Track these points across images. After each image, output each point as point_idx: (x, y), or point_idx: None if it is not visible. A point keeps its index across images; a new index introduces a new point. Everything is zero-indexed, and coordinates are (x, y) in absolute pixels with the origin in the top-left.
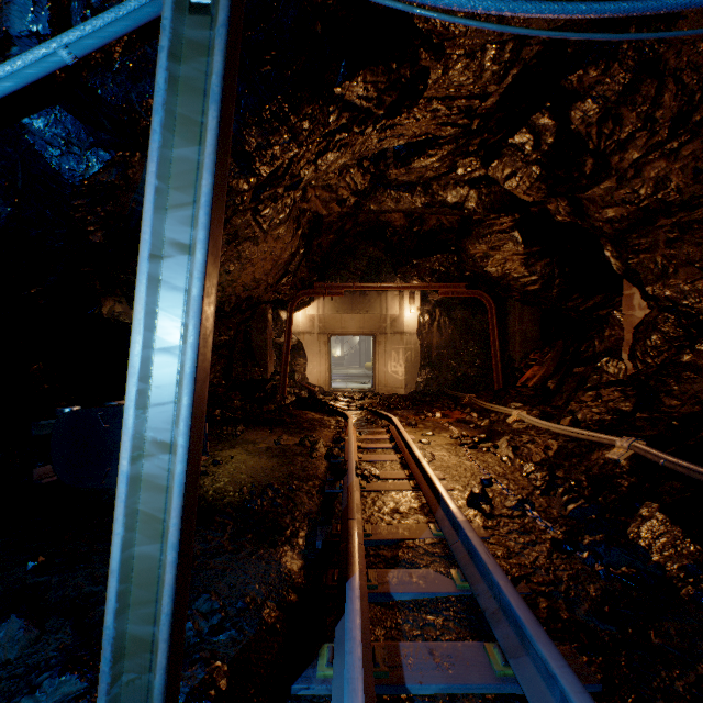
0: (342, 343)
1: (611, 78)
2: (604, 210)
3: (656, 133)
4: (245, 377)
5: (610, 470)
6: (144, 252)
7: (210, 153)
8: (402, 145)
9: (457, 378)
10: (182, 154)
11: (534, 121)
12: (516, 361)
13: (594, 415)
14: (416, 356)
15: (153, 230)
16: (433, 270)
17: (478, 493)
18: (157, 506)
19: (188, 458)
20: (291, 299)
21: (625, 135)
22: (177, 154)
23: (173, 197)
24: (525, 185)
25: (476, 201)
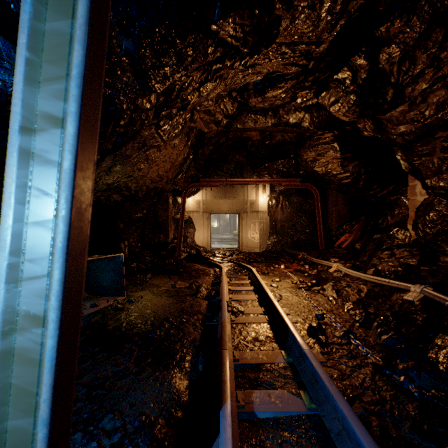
0: (218, 218)
1: (410, 28)
2: (398, 127)
3: (440, 69)
4: (154, 241)
5: (407, 308)
6: (14, 124)
7: (81, 24)
8: (260, 80)
9: (294, 241)
10: (55, 27)
11: (353, 62)
12: (333, 230)
13: (390, 268)
14: (267, 227)
15: (23, 102)
16: (278, 170)
17: (315, 326)
18: (30, 380)
19: (59, 333)
20: (184, 189)
21: (417, 71)
22: (50, 27)
23: (45, 70)
24: (344, 108)
25: (309, 121)
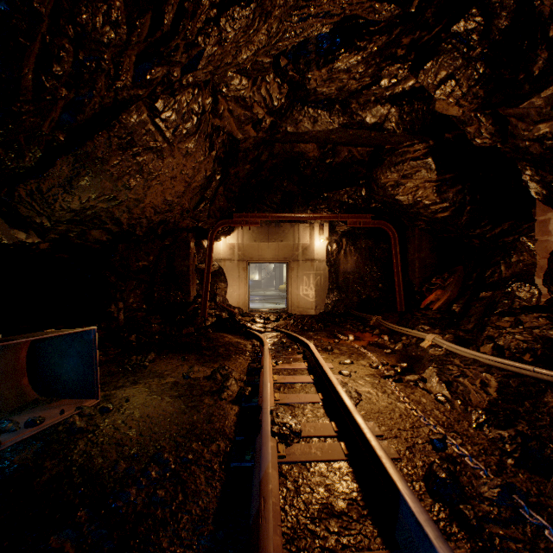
0: (260, 269)
1: None
2: (537, 126)
3: None
4: (168, 300)
5: None
6: None
7: None
8: (326, 33)
9: (362, 300)
10: None
11: None
12: (416, 285)
13: (521, 343)
14: (325, 280)
15: None
16: (342, 202)
17: (446, 479)
18: None
19: None
20: (211, 227)
21: None
22: None
23: None
24: (461, 90)
25: (396, 120)
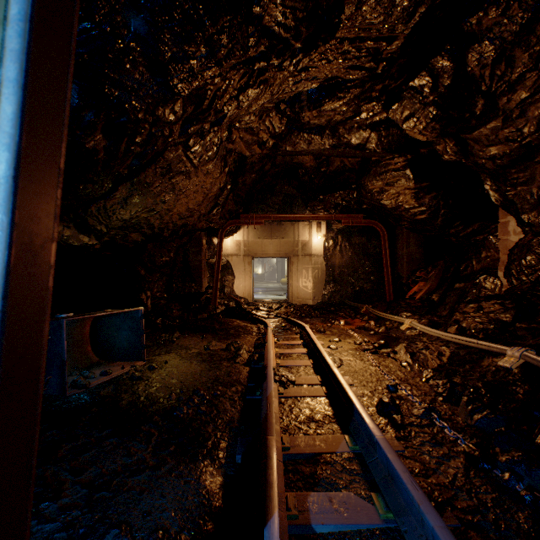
0: (263, 263)
1: (509, 18)
2: (488, 148)
3: None
4: (184, 291)
5: (503, 377)
6: None
7: None
8: (315, 88)
9: (355, 291)
10: None
11: (433, 64)
12: (404, 278)
13: (478, 325)
14: (322, 274)
15: None
16: (336, 204)
17: (388, 402)
18: None
19: None
20: (221, 227)
21: (516, 76)
22: None
23: None
24: (421, 125)
25: (376, 142)
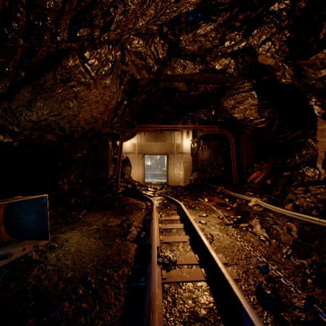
0: (151, 159)
1: None
2: (320, 71)
3: None
4: (95, 177)
5: None
6: None
7: None
8: (192, 10)
9: (212, 177)
10: None
11: None
12: (244, 168)
13: (309, 203)
14: (190, 165)
15: None
16: (200, 118)
17: (271, 295)
18: None
19: None
20: (121, 133)
21: None
22: None
23: None
24: (275, 48)
25: (234, 67)
